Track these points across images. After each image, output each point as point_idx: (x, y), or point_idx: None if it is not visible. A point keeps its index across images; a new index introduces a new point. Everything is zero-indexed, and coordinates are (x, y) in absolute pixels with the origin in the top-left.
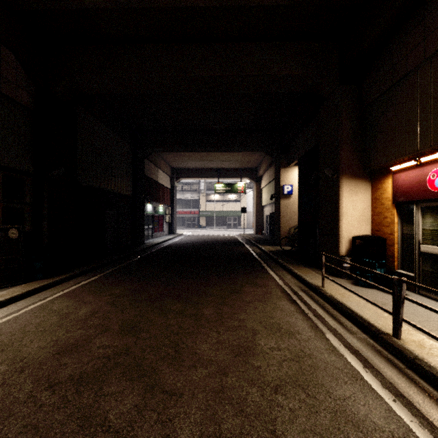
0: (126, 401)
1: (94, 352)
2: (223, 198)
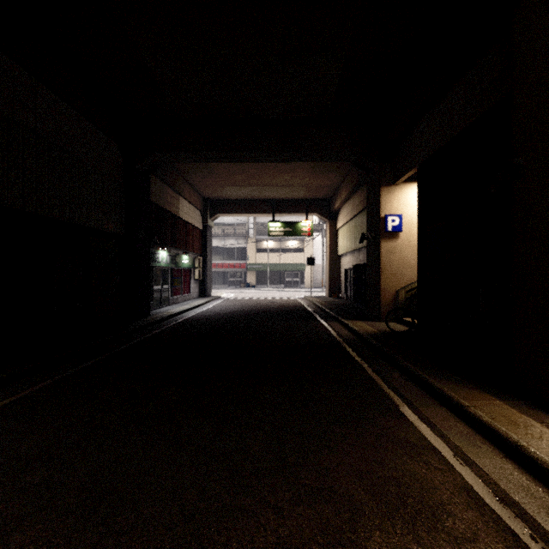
0: None
1: None
2: (280, 245)
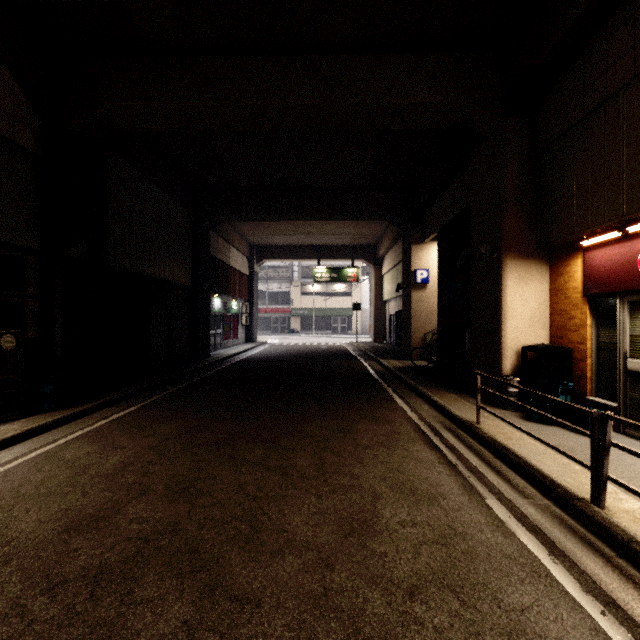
0: (171, 614)
1: (123, 528)
2: (326, 289)
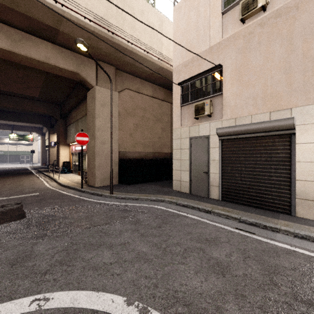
0: None
1: None
2: (17, 141)
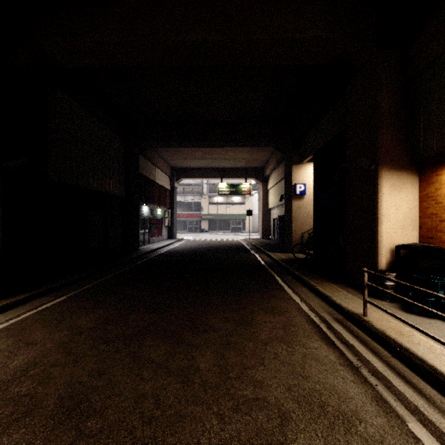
0: None
1: None
2: (227, 200)
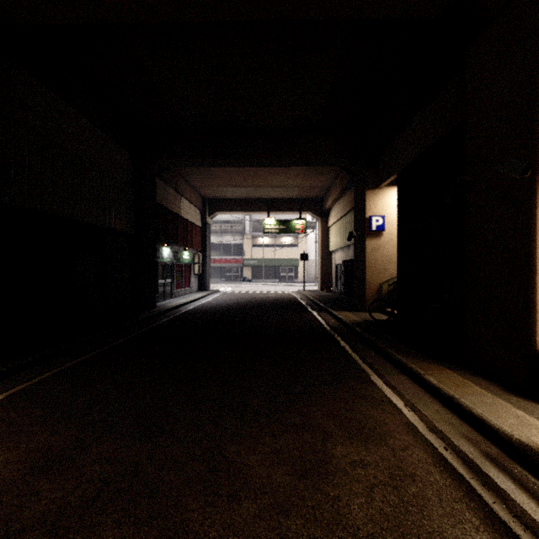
0: None
1: None
2: (275, 241)
